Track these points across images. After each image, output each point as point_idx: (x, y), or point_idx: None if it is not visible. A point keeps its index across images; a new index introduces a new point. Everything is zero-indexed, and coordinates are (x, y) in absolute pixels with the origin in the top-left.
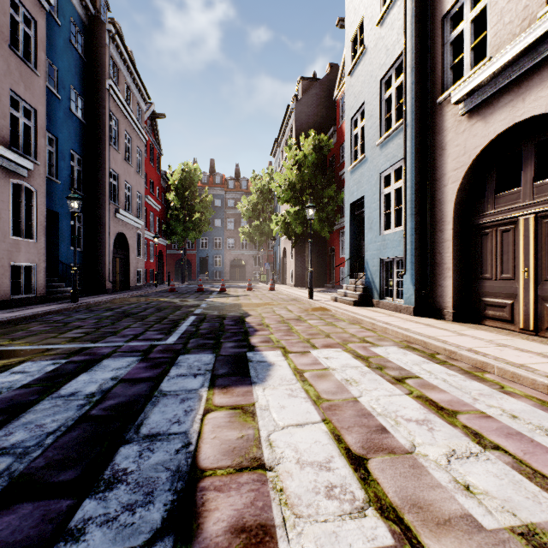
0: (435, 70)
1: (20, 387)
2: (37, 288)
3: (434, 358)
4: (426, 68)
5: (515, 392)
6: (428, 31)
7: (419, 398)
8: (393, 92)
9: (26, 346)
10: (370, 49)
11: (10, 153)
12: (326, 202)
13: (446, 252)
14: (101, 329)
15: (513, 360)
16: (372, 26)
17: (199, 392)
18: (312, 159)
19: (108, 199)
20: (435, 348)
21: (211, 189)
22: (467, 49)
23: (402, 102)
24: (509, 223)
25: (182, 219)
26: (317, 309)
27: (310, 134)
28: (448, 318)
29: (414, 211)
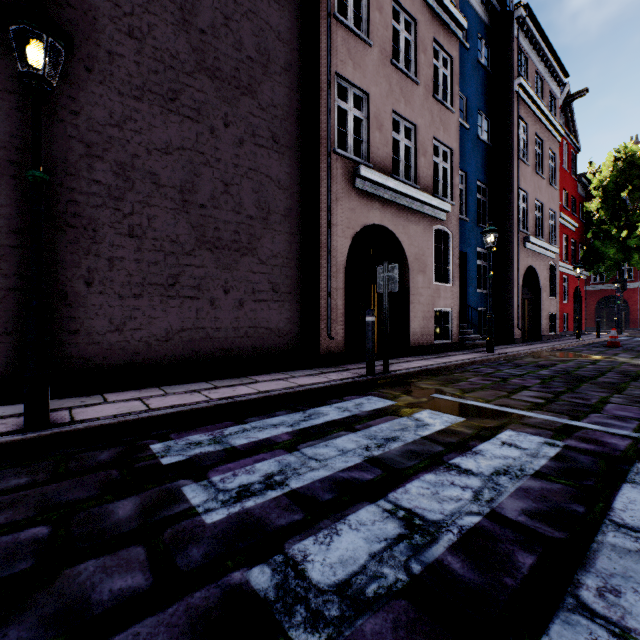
0: None
1: (536, 475)
2: (452, 334)
3: None
4: None
5: None
6: None
7: None
8: None
9: (485, 403)
10: None
11: (434, 200)
12: None
13: None
14: (560, 396)
15: None
16: None
17: None
18: None
19: (516, 227)
20: None
21: None
22: None
23: None
24: None
25: (615, 235)
26: None
27: None
28: None
29: None
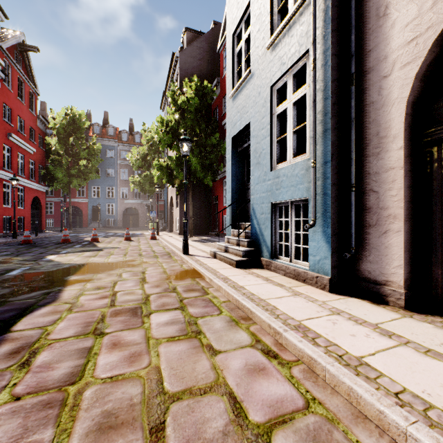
0: None
1: None
2: None
3: None
4: None
5: None
6: None
7: None
8: None
9: None
10: None
11: None
12: (210, 151)
13: (388, 188)
14: None
15: None
16: None
17: None
18: (195, 104)
19: None
20: None
21: (104, 140)
22: None
23: None
24: None
25: (65, 165)
26: (186, 274)
27: (193, 79)
28: (394, 303)
29: (331, 125)
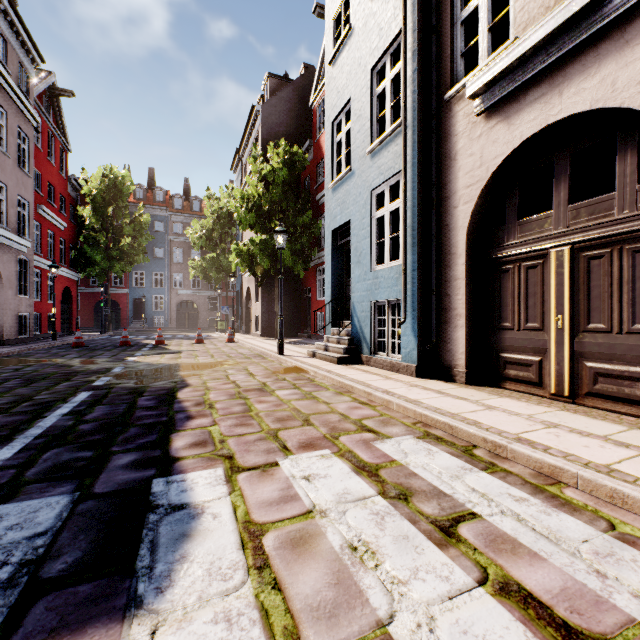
0: (442, 57)
1: None
2: None
3: (474, 457)
4: (431, 54)
5: (639, 536)
6: (434, 5)
7: (509, 595)
8: (388, 85)
9: None
10: (358, 29)
11: None
12: (301, 232)
13: (457, 293)
14: None
15: (588, 456)
16: None
17: None
18: (283, 176)
19: None
20: (468, 436)
21: (150, 208)
22: (483, 30)
23: (399, 97)
24: (537, 256)
25: (103, 244)
26: (289, 370)
27: (280, 144)
28: (459, 380)
29: (417, 240)
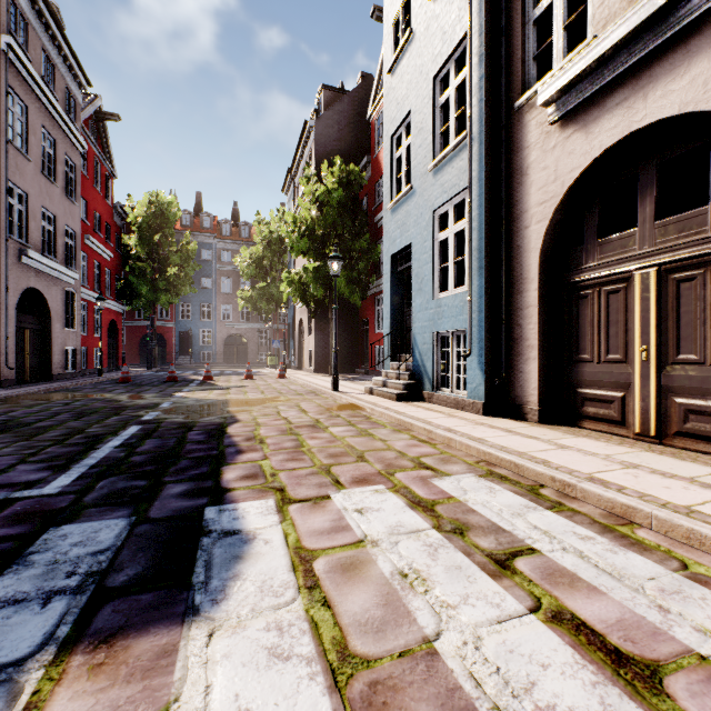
0: (512, 61)
1: None
2: None
3: (540, 496)
4: (500, 58)
5: None
6: (503, 3)
7: (561, 622)
8: (452, 94)
9: None
10: (419, 33)
11: None
12: (357, 257)
13: (528, 322)
14: None
15: (667, 497)
16: (423, 0)
17: (17, 676)
18: (338, 197)
19: (5, 231)
20: (535, 475)
21: (197, 235)
22: (558, 29)
23: (464, 107)
24: (619, 280)
25: (150, 275)
26: (344, 407)
27: (335, 162)
28: (531, 419)
29: (484, 264)
